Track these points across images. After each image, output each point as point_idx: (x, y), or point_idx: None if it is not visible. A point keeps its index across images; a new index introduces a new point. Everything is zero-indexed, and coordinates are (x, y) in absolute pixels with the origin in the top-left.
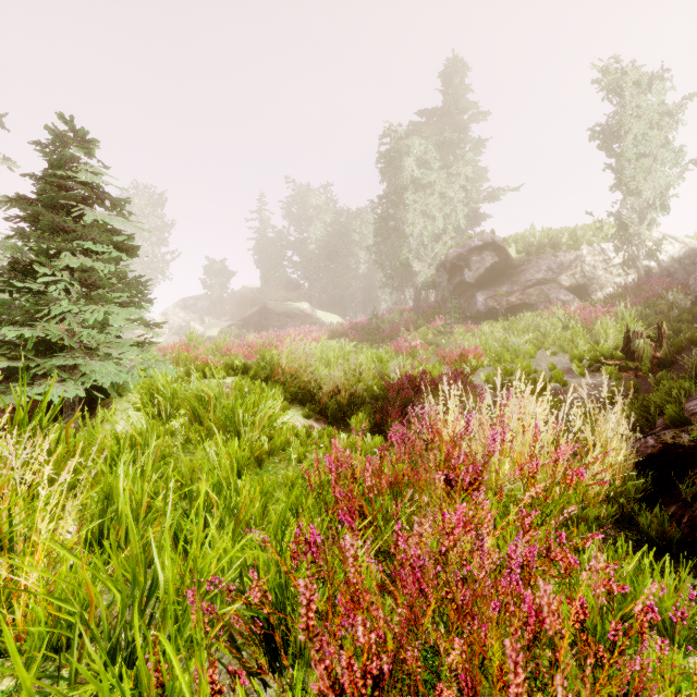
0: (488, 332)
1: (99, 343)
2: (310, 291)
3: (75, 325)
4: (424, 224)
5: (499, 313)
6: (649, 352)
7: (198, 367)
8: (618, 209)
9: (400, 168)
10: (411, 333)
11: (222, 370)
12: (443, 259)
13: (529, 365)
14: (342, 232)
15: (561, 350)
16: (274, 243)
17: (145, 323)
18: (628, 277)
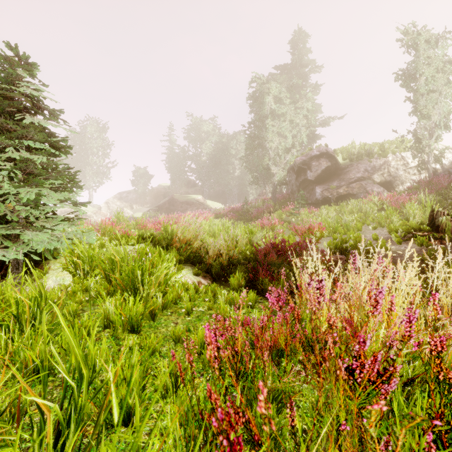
0: (325, 213)
1: (38, 218)
2: (203, 187)
3: (14, 203)
4: (279, 141)
5: (331, 200)
6: (450, 226)
7: (117, 237)
8: (414, 128)
9: (263, 103)
10: (270, 214)
11: (133, 239)
12: (292, 164)
13: (359, 235)
14: (224, 148)
15: (379, 225)
16: (179, 156)
17: (73, 203)
18: (421, 175)
